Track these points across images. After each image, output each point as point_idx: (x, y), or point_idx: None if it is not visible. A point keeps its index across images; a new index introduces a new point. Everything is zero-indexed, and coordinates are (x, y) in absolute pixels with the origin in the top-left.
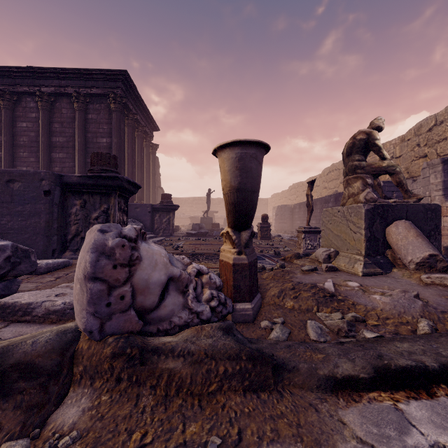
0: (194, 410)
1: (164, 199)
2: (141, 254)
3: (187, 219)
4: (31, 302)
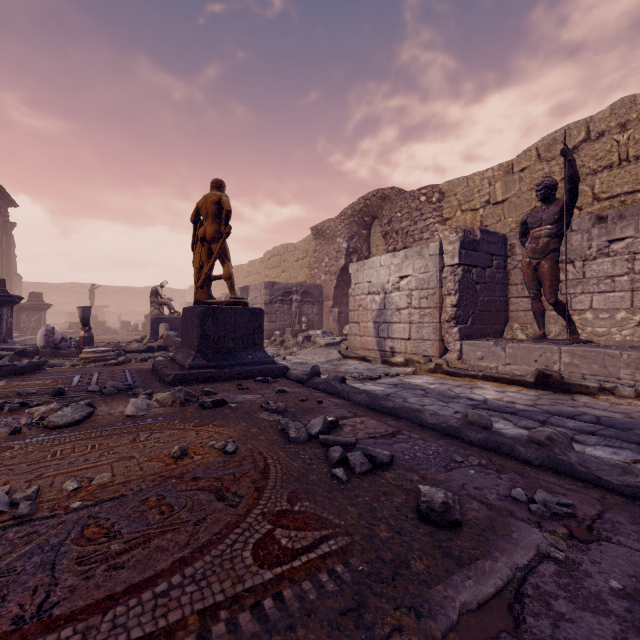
0: (70, 357)
1: (34, 298)
2: (55, 332)
3: (61, 315)
4: (14, 347)
